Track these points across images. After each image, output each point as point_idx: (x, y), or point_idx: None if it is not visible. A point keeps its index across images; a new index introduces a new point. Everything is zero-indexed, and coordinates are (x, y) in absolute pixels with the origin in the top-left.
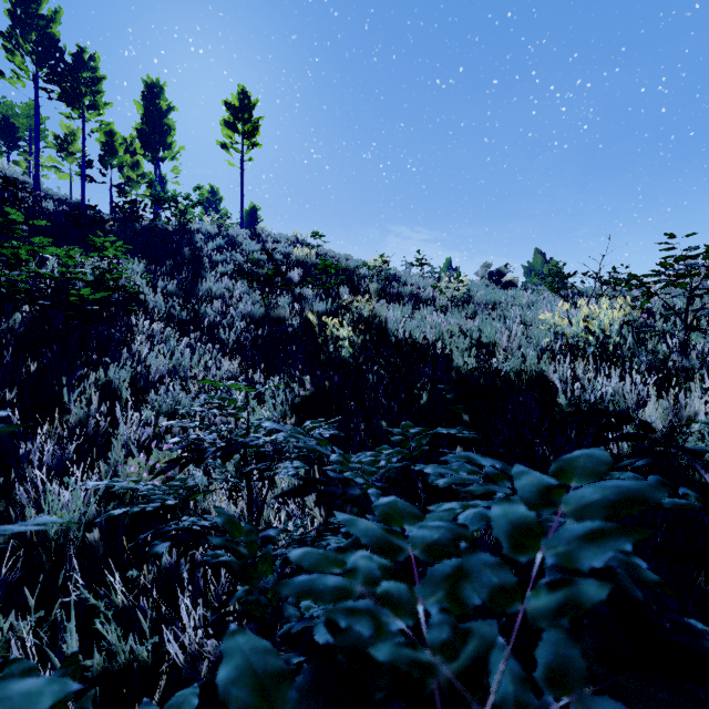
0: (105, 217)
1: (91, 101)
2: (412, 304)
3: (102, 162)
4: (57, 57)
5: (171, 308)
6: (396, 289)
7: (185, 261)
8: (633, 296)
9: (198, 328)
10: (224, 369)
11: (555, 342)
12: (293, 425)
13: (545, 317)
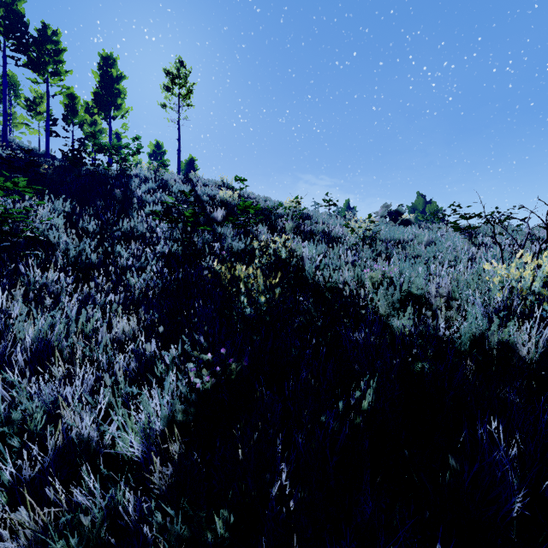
0: (57, 164)
1: (53, 68)
2: (324, 241)
3: (65, 120)
4: (21, 29)
5: (82, 251)
6: (309, 227)
7: (116, 202)
8: (544, 237)
9: (107, 273)
10: (107, 338)
11: (509, 300)
12: (177, 450)
13: (491, 268)
